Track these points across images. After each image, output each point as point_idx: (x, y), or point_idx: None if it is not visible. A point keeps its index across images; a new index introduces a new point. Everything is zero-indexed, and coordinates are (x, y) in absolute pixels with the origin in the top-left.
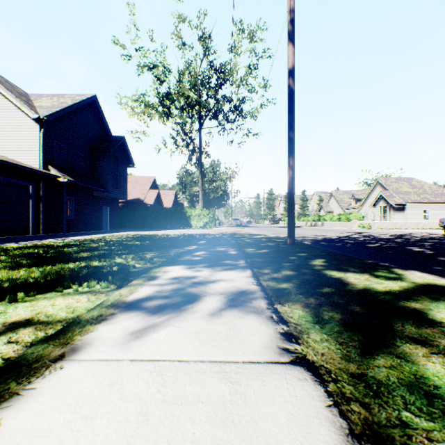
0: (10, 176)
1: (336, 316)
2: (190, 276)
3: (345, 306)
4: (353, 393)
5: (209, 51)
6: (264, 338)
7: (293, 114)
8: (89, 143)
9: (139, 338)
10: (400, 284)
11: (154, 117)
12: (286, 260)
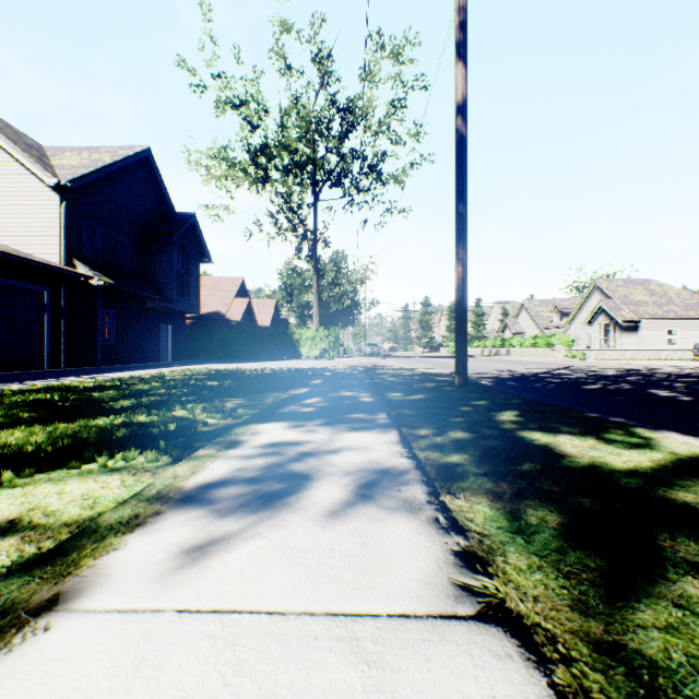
0: (13, 276)
1: (550, 517)
2: (296, 441)
3: (564, 499)
4: (606, 690)
5: (329, 78)
6: (425, 563)
7: (463, 175)
8: (139, 224)
9: (199, 564)
10: (652, 457)
11: (243, 183)
12: (454, 412)
